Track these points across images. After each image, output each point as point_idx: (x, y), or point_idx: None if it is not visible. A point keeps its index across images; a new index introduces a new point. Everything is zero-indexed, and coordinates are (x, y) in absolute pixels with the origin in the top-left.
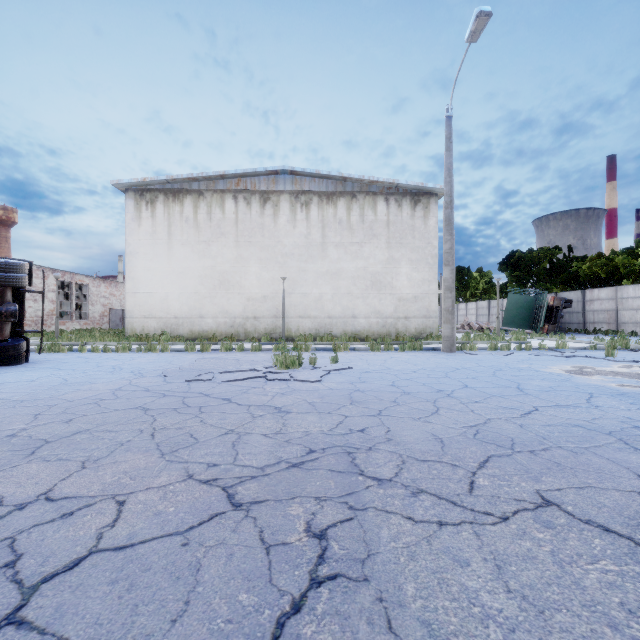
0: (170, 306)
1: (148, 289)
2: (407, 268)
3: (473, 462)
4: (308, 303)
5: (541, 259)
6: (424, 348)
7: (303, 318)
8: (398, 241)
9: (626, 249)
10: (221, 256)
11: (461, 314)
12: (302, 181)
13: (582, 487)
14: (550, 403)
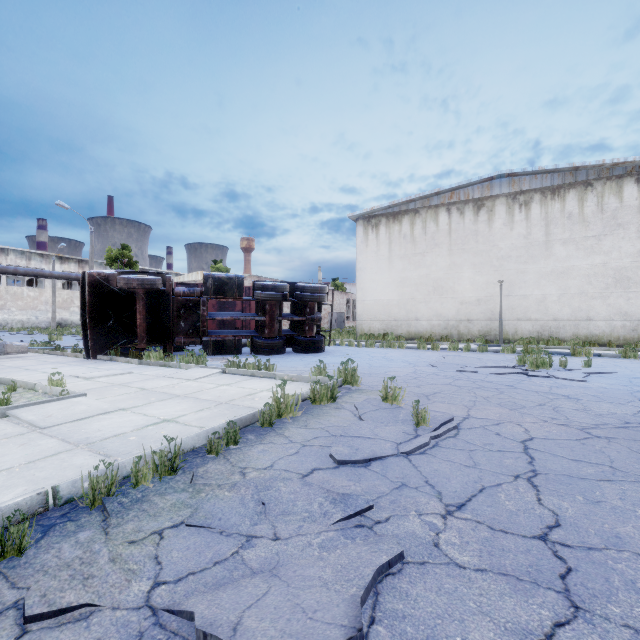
0: (390, 310)
1: (373, 297)
2: None
3: None
4: (528, 305)
5: None
6: None
7: (522, 321)
8: None
9: None
10: (435, 265)
11: None
12: (520, 181)
13: None
14: None
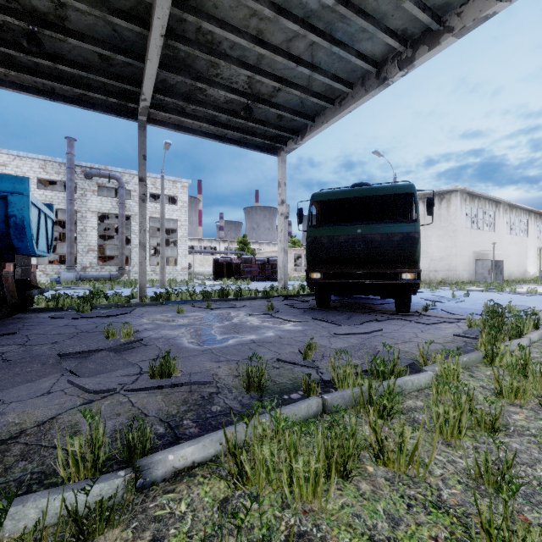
0: None
1: None
2: (436, 240)
3: None
4: None
5: None
6: None
7: None
8: (430, 225)
9: None
10: None
11: None
12: None
13: None
14: None
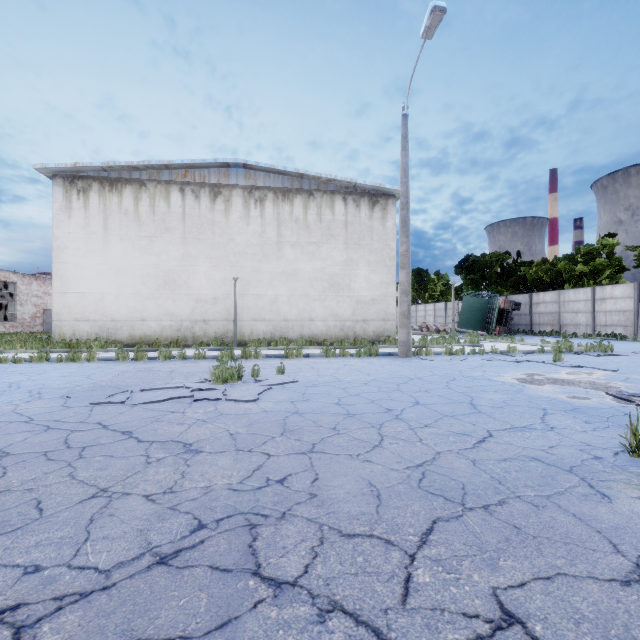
0: (106, 308)
1: (80, 289)
2: (365, 270)
3: (413, 534)
4: (263, 305)
5: (493, 263)
6: (380, 353)
7: (257, 321)
8: (356, 242)
9: (567, 255)
10: (166, 253)
11: (420, 315)
12: (256, 176)
13: (551, 577)
14: (504, 425)
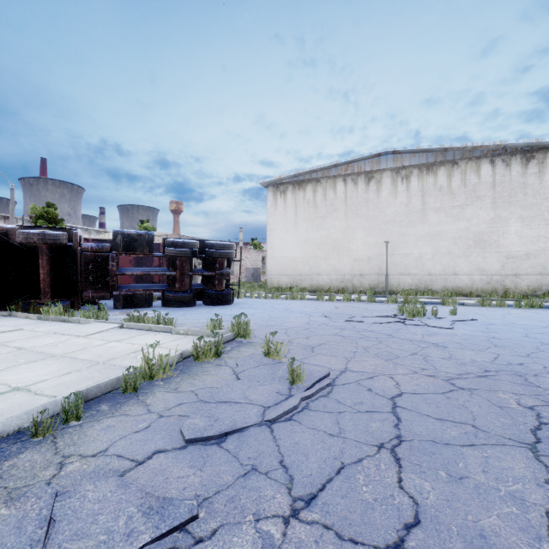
0: (296, 266)
1: (281, 254)
2: (517, 226)
3: None
4: (408, 262)
5: None
6: (544, 306)
7: (403, 275)
8: (506, 200)
9: None
10: (333, 227)
11: None
12: (402, 158)
13: None
14: None
